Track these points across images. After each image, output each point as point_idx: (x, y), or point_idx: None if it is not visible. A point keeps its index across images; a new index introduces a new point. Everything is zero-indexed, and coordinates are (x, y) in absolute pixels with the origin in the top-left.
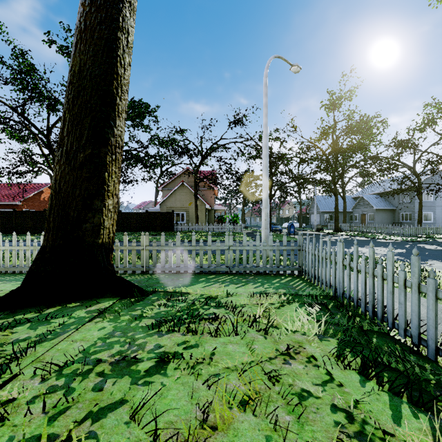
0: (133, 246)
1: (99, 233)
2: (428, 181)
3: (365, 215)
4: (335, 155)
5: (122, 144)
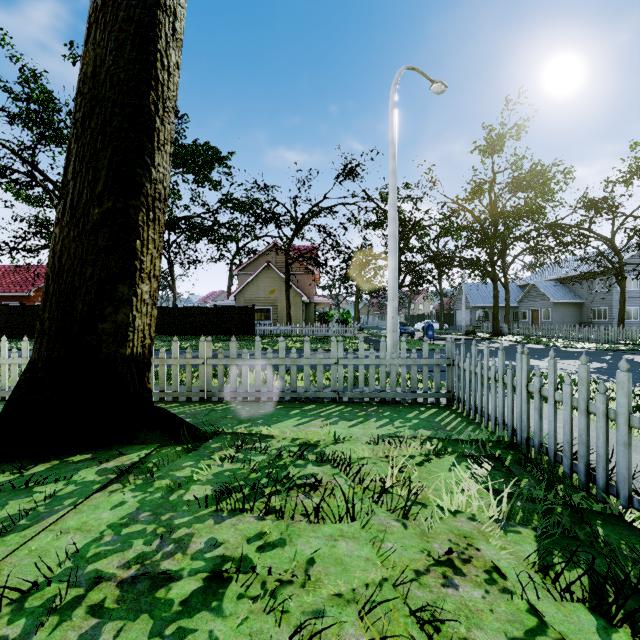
0: (188, 358)
1: (125, 338)
2: (633, 260)
3: (538, 311)
4: (494, 221)
5: (166, 195)
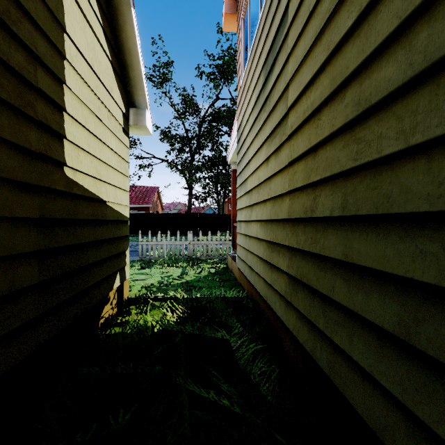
0: None
1: None
2: None
3: None
4: None
5: None
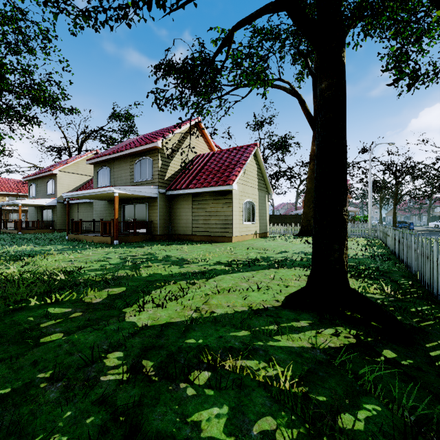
0: None
1: None
2: None
3: None
4: None
5: None
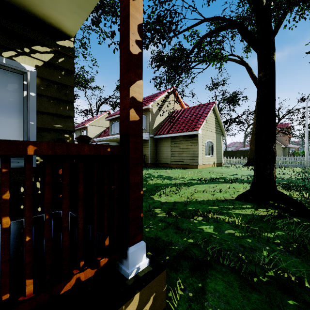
0: None
1: None
2: None
3: None
4: None
5: None
